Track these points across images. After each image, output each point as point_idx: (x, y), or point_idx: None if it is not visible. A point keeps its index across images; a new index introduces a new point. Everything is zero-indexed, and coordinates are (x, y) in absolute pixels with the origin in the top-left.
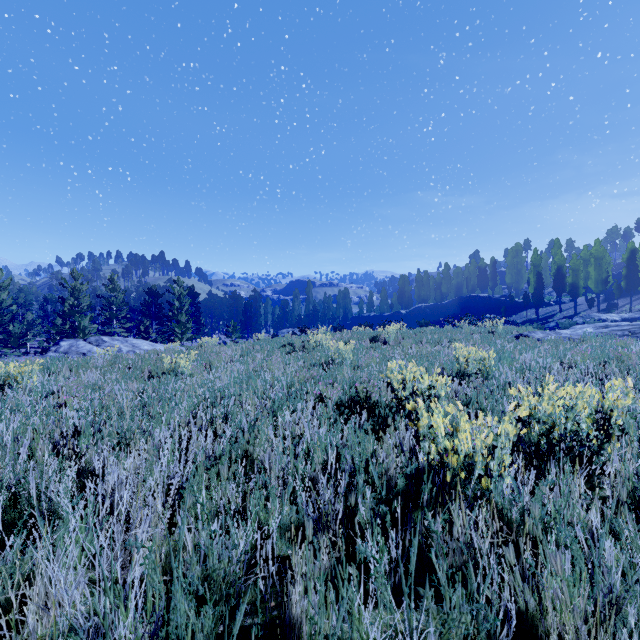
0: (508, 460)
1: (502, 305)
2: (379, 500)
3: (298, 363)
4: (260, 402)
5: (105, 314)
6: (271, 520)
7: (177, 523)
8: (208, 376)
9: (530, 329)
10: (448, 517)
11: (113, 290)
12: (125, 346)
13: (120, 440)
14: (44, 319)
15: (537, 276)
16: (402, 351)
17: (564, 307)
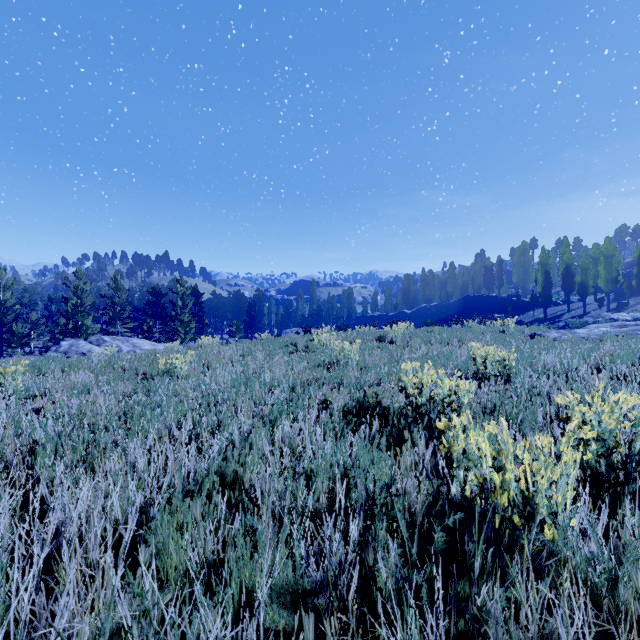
0: (571, 495)
1: (509, 305)
2: (402, 546)
3: (301, 364)
4: (258, 408)
5: (108, 314)
6: (259, 579)
7: (142, 571)
8: (205, 378)
9: (542, 328)
10: (511, 592)
11: (116, 290)
12: (126, 346)
13: (85, 458)
14: (48, 319)
15: (545, 275)
16: (411, 351)
17: (573, 306)
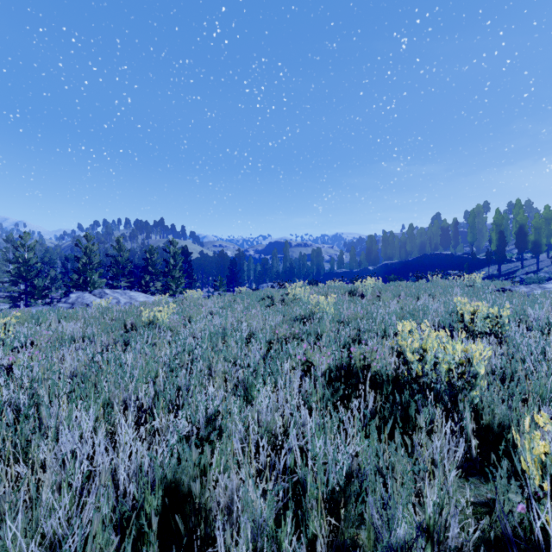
0: None
1: (464, 262)
2: None
3: (277, 317)
4: (233, 368)
5: (113, 270)
6: None
7: None
8: (184, 330)
9: (506, 283)
10: None
11: (119, 250)
12: (123, 298)
13: (2, 450)
14: (65, 275)
15: (499, 234)
16: (384, 305)
17: (526, 263)
